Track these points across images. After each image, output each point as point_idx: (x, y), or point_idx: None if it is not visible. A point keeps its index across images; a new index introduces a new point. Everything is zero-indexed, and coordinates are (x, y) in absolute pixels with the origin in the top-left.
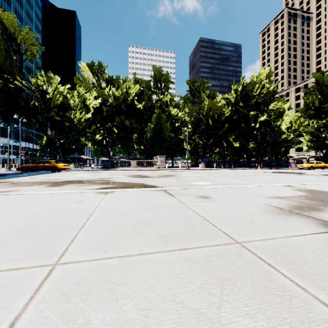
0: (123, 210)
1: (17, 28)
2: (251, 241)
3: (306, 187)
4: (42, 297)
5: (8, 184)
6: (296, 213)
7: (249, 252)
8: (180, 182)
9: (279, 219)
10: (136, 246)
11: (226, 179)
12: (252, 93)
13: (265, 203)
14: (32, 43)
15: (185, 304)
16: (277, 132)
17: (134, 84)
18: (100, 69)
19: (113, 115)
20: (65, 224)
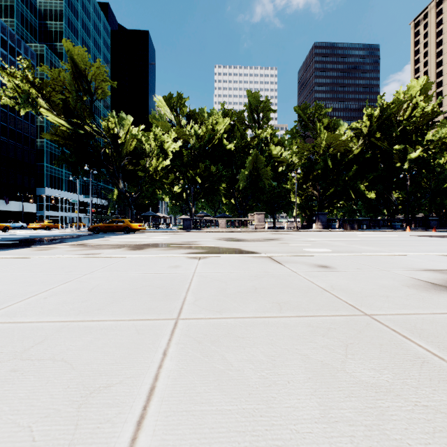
0: (225, 277)
1: (88, 64)
2: (384, 314)
3: None
4: (178, 340)
5: (87, 247)
6: None
7: (380, 324)
8: (288, 247)
9: (427, 295)
10: (249, 310)
11: (355, 244)
12: (397, 117)
13: (409, 276)
14: (103, 80)
15: (309, 356)
16: (439, 175)
17: (222, 117)
18: (180, 102)
19: (195, 160)
20: (170, 287)
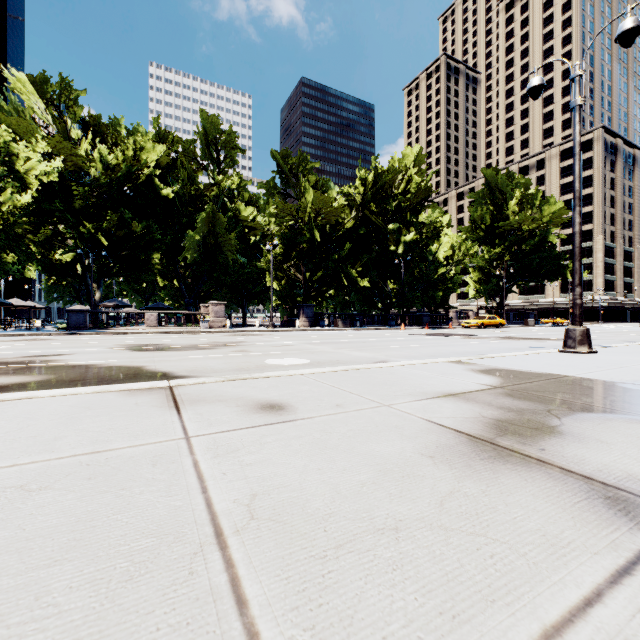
0: None
1: None
2: None
3: (493, 365)
4: None
5: None
6: (512, 454)
7: None
8: (241, 359)
9: (479, 492)
10: None
11: (344, 349)
12: (393, 189)
13: (426, 419)
14: None
15: None
16: (431, 264)
17: (156, 142)
18: (67, 94)
19: (100, 205)
20: None
